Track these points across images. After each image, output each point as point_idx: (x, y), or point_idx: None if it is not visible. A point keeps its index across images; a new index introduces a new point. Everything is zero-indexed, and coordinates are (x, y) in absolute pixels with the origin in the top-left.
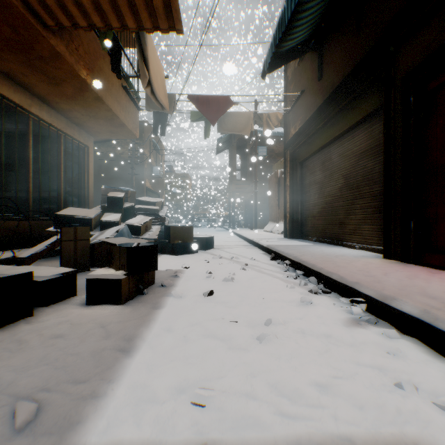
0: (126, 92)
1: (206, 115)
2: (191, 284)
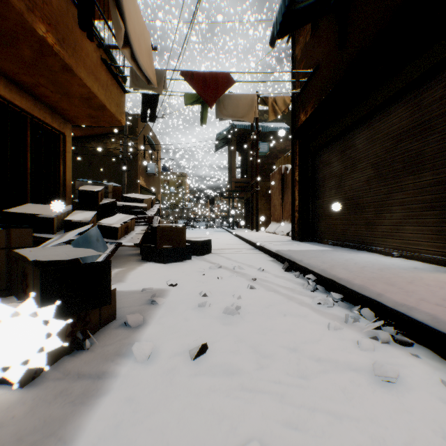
0: (107, 67)
1: (203, 95)
2: (173, 321)
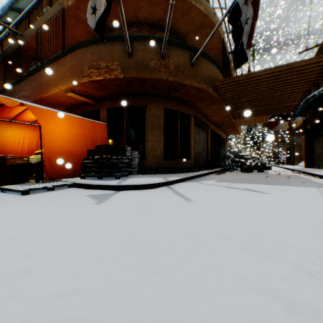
0: None
1: (268, 127)
2: (271, 172)
